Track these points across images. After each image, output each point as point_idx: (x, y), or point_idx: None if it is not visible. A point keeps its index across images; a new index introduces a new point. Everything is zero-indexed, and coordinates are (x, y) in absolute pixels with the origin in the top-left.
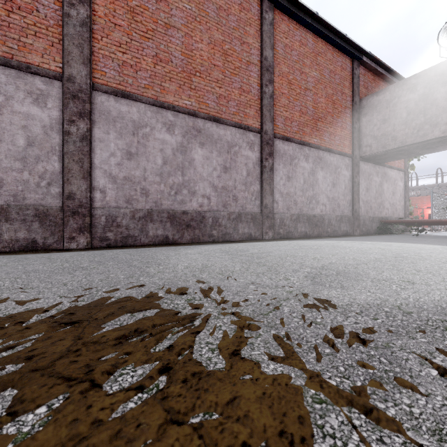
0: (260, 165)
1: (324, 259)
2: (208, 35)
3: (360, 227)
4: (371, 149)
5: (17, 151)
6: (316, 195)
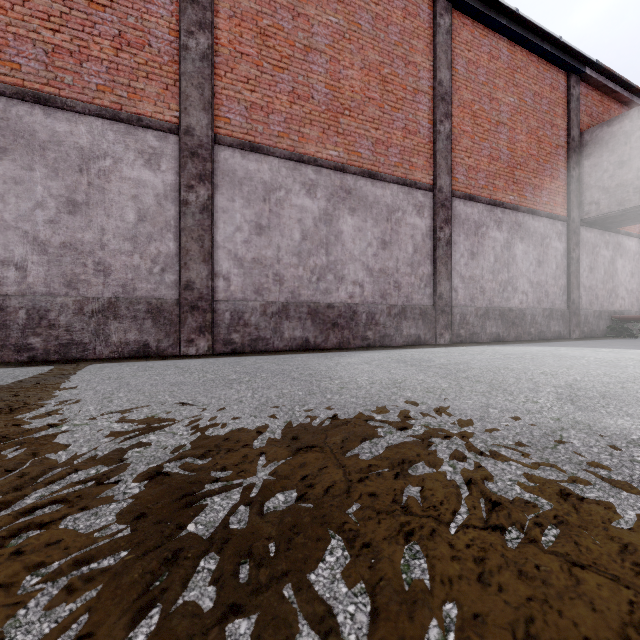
0: (431, 237)
1: (560, 374)
2: (361, 57)
3: (579, 326)
4: (598, 208)
5: (126, 228)
6: (513, 278)
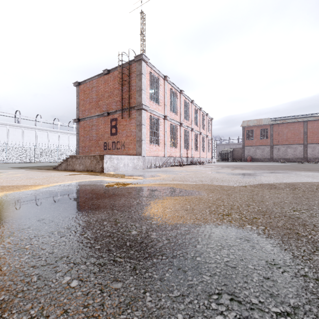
0: None
1: None
2: None
3: None
4: None
5: (298, 152)
6: None
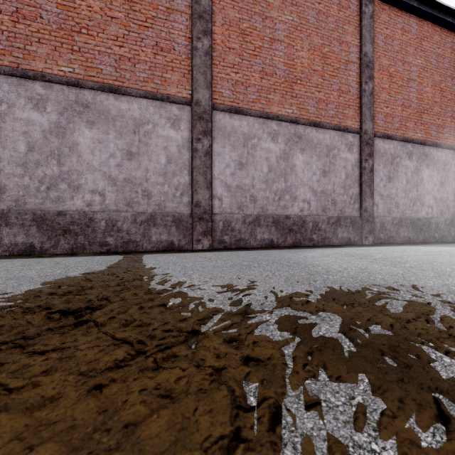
0: (358, 166)
1: None
2: (308, 42)
3: None
4: None
5: (160, 168)
6: (421, 196)
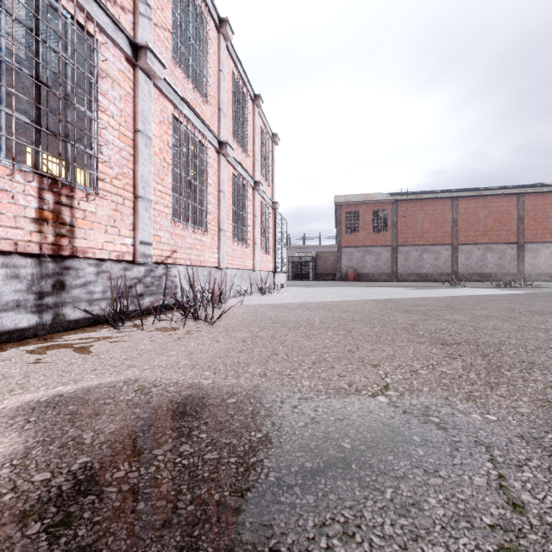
0: (517, 255)
1: None
2: (492, 218)
3: None
4: None
5: (443, 261)
6: None
